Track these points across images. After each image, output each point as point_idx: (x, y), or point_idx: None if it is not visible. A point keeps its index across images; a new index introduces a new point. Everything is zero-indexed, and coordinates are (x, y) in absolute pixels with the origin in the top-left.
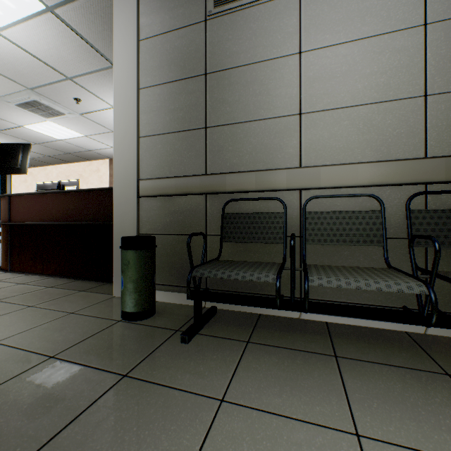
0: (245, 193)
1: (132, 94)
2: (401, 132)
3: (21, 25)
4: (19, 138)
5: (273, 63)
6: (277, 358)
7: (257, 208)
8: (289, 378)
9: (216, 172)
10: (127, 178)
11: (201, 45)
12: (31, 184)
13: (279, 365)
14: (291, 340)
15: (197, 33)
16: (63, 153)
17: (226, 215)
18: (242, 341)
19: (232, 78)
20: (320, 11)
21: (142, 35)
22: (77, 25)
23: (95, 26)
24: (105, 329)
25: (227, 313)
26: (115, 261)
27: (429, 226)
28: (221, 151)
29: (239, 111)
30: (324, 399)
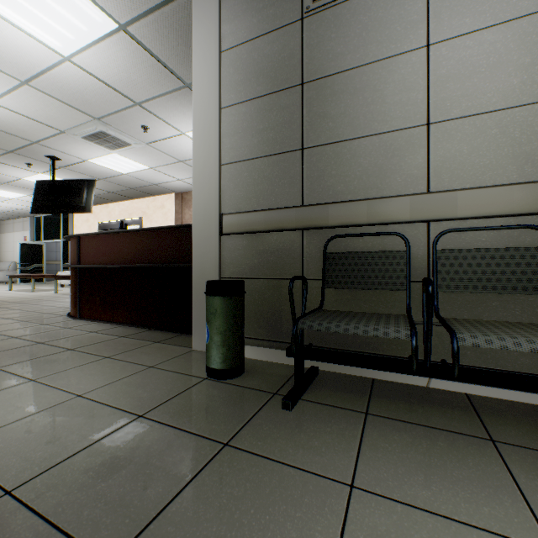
0: (353, 227)
1: (213, 115)
2: None
3: (92, 49)
4: (83, 174)
5: (391, 62)
6: (411, 437)
7: (369, 245)
8: (434, 464)
9: (315, 202)
10: (207, 213)
11: (297, 49)
12: (93, 224)
13: (416, 446)
14: (423, 414)
15: (291, 35)
16: (127, 189)
17: (329, 255)
18: (358, 412)
19: (336, 86)
20: None
21: (225, 45)
22: (149, 43)
23: (169, 41)
24: (191, 387)
25: (331, 376)
26: (194, 309)
27: None
28: (322, 176)
29: (345, 126)
30: (492, 498)
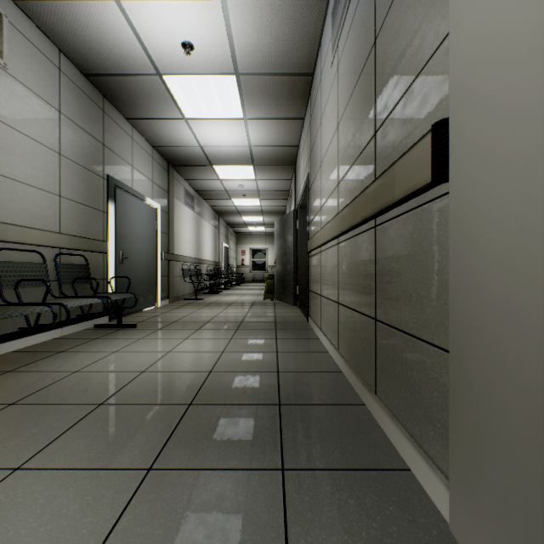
0: None
1: None
2: (51, 213)
3: None
4: None
5: None
6: (48, 362)
7: None
8: (72, 360)
9: None
10: None
11: None
12: None
13: (56, 362)
14: (27, 360)
15: None
16: None
17: None
18: (6, 373)
19: None
20: (4, 91)
21: None
22: None
23: None
24: None
25: None
26: None
27: (66, 273)
28: None
29: None
30: (94, 355)
